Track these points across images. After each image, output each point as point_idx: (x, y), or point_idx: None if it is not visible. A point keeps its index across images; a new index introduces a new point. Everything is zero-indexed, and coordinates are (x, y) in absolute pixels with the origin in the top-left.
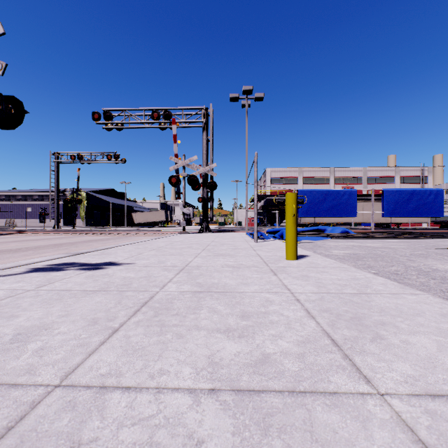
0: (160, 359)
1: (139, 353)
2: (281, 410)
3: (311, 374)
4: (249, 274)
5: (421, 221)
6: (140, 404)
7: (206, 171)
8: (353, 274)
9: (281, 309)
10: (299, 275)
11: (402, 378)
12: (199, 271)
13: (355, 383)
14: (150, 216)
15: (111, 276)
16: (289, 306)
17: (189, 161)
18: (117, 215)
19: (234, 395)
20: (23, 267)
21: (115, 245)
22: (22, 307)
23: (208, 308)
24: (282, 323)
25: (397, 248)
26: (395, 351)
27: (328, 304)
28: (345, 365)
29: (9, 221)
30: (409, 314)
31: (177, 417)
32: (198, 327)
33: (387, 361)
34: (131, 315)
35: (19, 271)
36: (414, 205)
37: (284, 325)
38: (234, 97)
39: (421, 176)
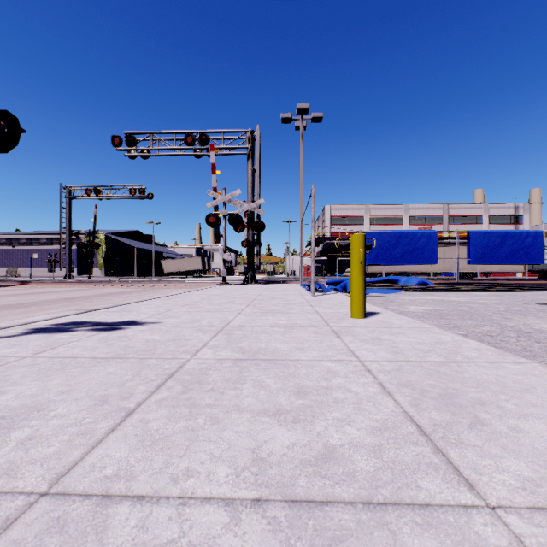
0: (187, 454)
1: (160, 444)
2: (353, 532)
3: (392, 476)
4: (305, 337)
5: (515, 270)
6: (156, 523)
7: (252, 209)
8: (437, 337)
9: (347, 383)
10: (369, 337)
11: (517, 482)
12: (242, 332)
13: (453, 490)
14: (183, 264)
15: (131, 339)
16: (358, 378)
17: (231, 196)
18: (143, 262)
19: (287, 509)
20: (21, 327)
21: (139, 299)
22: (11, 380)
23: (253, 381)
24: (350, 403)
25: (489, 304)
26: (504, 443)
27: (408, 376)
28: (438, 462)
29: (11, 270)
30: (515, 390)
31: (207, 544)
32: (239, 408)
33: (494, 457)
34: (153, 391)
35: (15, 332)
36: (507, 250)
37: (353, 405)
38: (286, 118)
39: (514, 215)
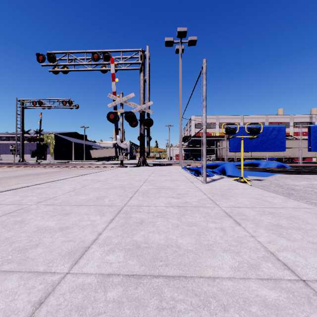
0: None
1: None
2: None
3: None
4: None
5: None
6: None
7: (143, 109)
8: None
9: None
10: None
11: None
12: None
13: None
14: (103, 152)
15: None
16: None
17: (126, 98)
18: (79, 151)
19: None
20: None
21: None
22: None
23: None
24: None
25: None
26: None
27: None
28: None
29: None
30: None
31: None
32: None
33: None
34: None
35: None
36: None
37: None
38: (169, 41)
39: (310, 122)
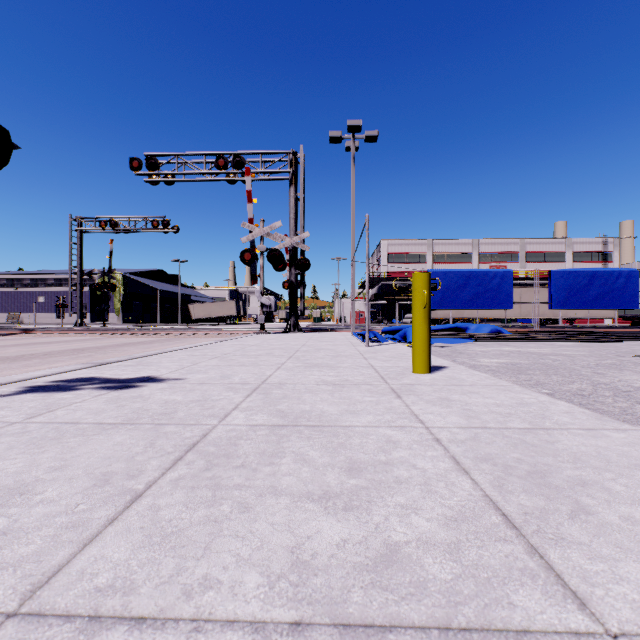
0: (207, 555)
1: (171, 541)
2: None
3: (475, 587)
4: (359, 397)
5: (604, 316)
6: None
7: (295, 244)
8: (518, 397)
9: (411, 457)
10: (436, 398)
11: None
12: (281, 391)
13: (559, 608)
14: (214, 309)
15: (146, 400)
16: (424, 451)
17: (270, 229)
18: (168, 307)
19: (337, 638)
20: (15, 384)
21: (160, 351)
22: None
23: (294, 454)
24: (416, 483)
25: (576, 356)
26: (617, 539)
27: (487, 447)
28: (534, 567)
29: (12, 316)
30: (622, 466)
31: None
32: (276, 491)
33: (607, 560)
34: (168, 467)
35: (8, 391)
36: (595, 292)
37: (419, 487)
38: (334, 137)
39: (603, 252)
